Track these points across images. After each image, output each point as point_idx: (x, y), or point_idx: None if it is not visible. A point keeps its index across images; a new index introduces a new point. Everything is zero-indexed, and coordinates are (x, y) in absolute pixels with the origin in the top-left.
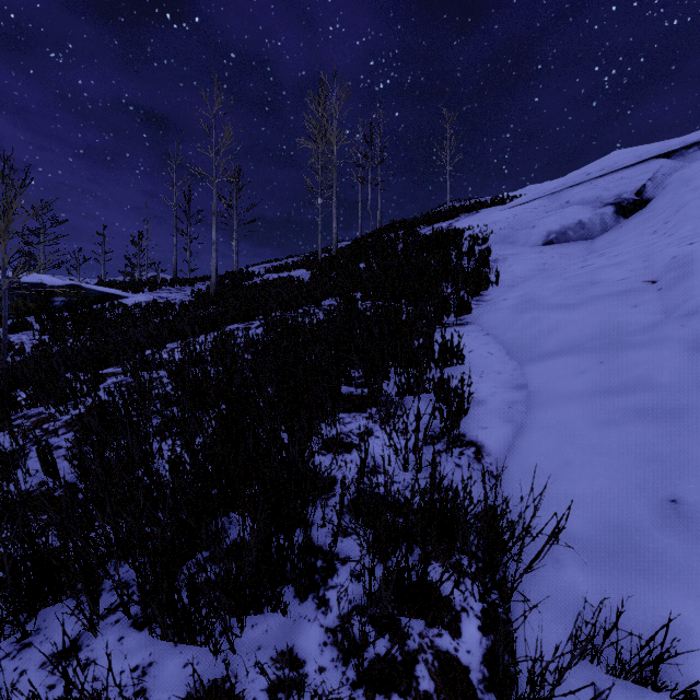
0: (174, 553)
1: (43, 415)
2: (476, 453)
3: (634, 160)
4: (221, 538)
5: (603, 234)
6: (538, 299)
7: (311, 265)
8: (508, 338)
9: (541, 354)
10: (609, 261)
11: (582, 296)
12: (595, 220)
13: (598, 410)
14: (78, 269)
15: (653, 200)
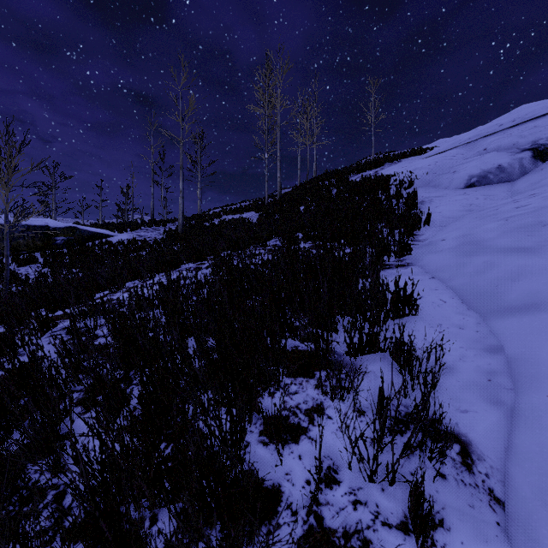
0: None
1: None
2: (462, 454)
3: (545, 111)
4: None
5: (522, 177)
6: (483, 240)
7: (259, 208)
8: (459, 283)
9: (508, 307)
10: None
11: (538, 239)
12: (514, 164)
13: None
14: (82, 214)
15: None
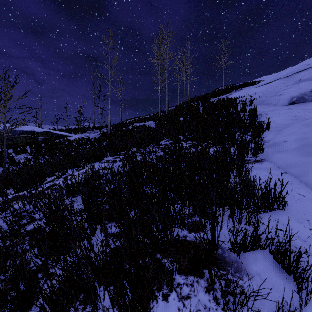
0: None
1: None
2: None
3: None
4: None
5: None
6: None
7: (155, 119)
8: (311, 179)
9: None
10: None
11: None
12: None
13: None
14: (56, 123)
15: None
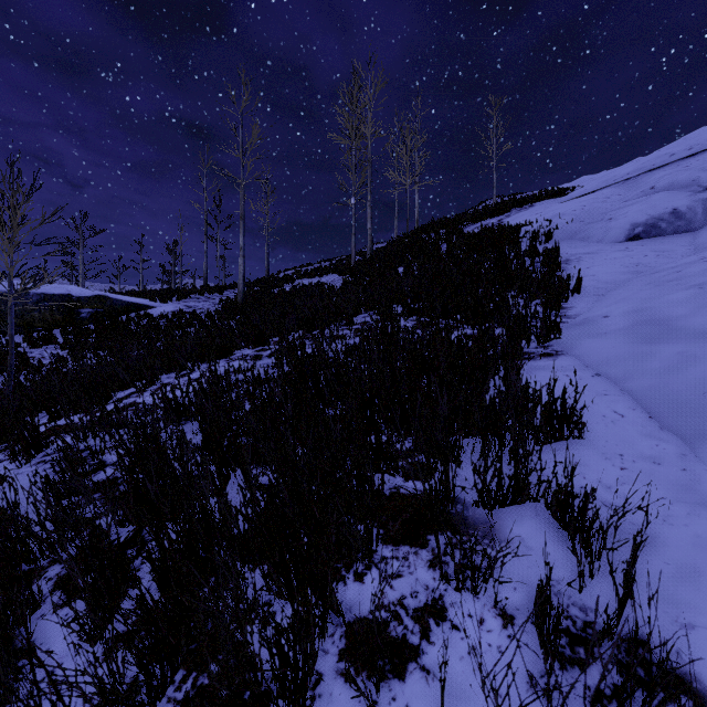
0: None
1: None
2: None
3: None
4: None
5: None
6: (669, 318)
7: (343, 269)
8: (640, 386)
9: None
10: None
11: None
12: (695, 207)
13: None
14: (118, 278)
15: None
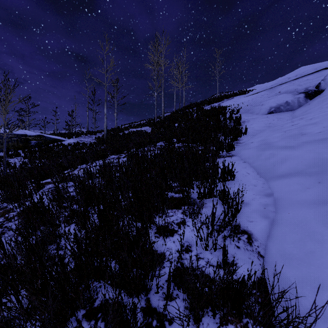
0: (57, 325)
1: (7, 208)
2: (248, 238)
3: (313, 70)
4: (94, 299)
5: (299, 108)
6: (271, 142)
7: (151, 124)
8: (257, 164)
9: (279, 175)
10: (308, 122)
11: (297, 142)
12: (294, 101)
13: (325, 215)
14: (44, 127)
15: (325, 90)
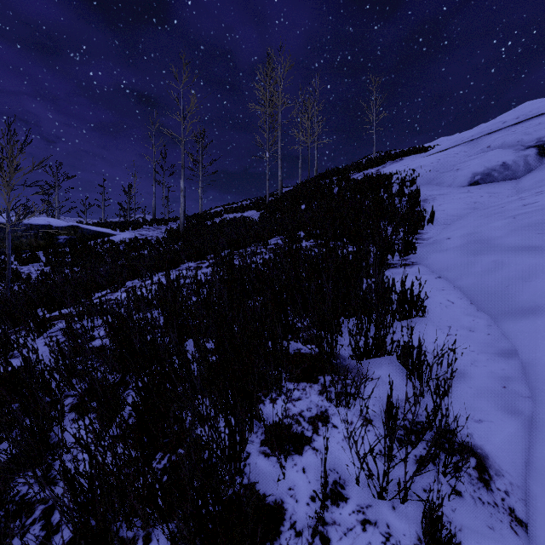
0: None
1: None
2: (479, 469)
3: None
4: None
5: (527, 174)
6: (490, 239)
7: (260, 207)
8: (467, 283)
9: (521, 308)
10: None
11: None
12: (519, 161)
13: None
14: (85, 213)
15: None
